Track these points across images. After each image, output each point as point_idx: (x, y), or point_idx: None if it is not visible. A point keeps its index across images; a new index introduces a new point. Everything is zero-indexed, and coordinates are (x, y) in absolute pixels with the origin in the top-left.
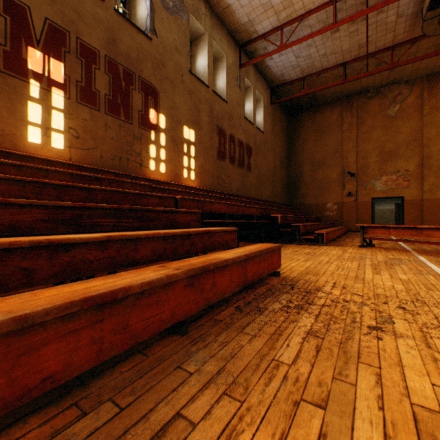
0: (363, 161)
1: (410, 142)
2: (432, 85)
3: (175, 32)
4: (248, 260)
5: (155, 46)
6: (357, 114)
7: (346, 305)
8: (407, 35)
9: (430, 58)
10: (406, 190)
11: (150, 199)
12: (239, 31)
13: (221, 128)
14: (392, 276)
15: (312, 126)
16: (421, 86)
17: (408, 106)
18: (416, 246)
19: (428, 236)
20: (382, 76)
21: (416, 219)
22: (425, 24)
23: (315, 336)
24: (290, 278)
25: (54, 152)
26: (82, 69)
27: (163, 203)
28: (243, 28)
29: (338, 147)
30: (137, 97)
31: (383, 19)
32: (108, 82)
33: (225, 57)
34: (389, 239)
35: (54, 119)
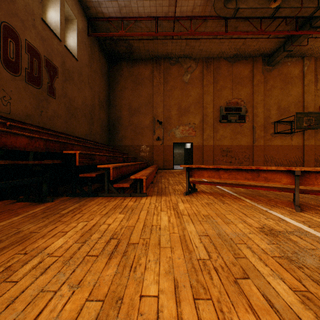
0: (168, 113)
1: (196, 103)
2: (208, 66)
3: None
4: None
5: None
6: (164, 74)
7: None
8: (201, 10)
9: (209, 43)
10: (194, 138)
11: None
12: None
13: None
14: None
15: (130, 76)
16: (202, 65)
17: (195, 77)
18: None
19: (267, 180)
20: (181, 47)
21: (200, 159)
22: None
23: None
24: None
25: None
26: None
27: None
28: None
29: (150, 99)
30: None
31: None
32: None
33: None
34: (218, 183)
35: None
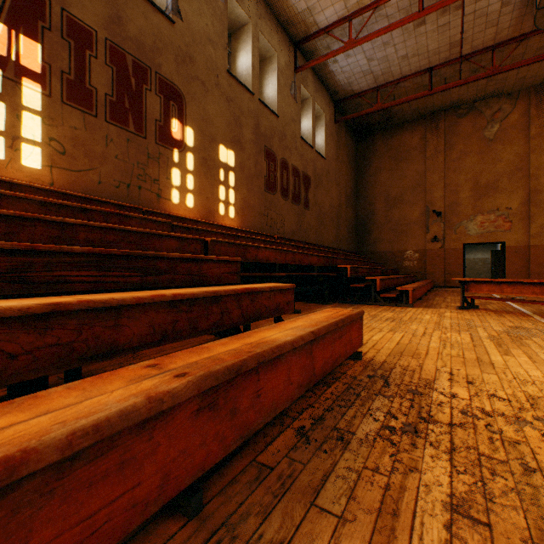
0: (452, 197)
1: (512, 172)
2: (541, 99)
3: (208, 16)
4: (316, 340)
5: (180, 32)
6: (445, 136)
7: (491, 423)
8: (513, 30)
9: (540, 63)
10: (508, 233)
11: (165, 242)
12: (294, 22)
13: (270, 151)
14: (533, 358)
15: (387, 151)
16: (528, 100)
17: (510, 126)
18: (534, 307)
19: None
20: (478, 87)
21: (521, 271)
22: (540, 14)
23: (469, 518)
24: (378, 362)
25: (26, 174)
26: (71, 55)
27: (185, 248)
28: (300, 18)
29: (420, 179)
30: (153, 101)
31: (484, 8)
32: (110, 77)
33: (275, 56)
34: (500, 299)
35: (26, 125)
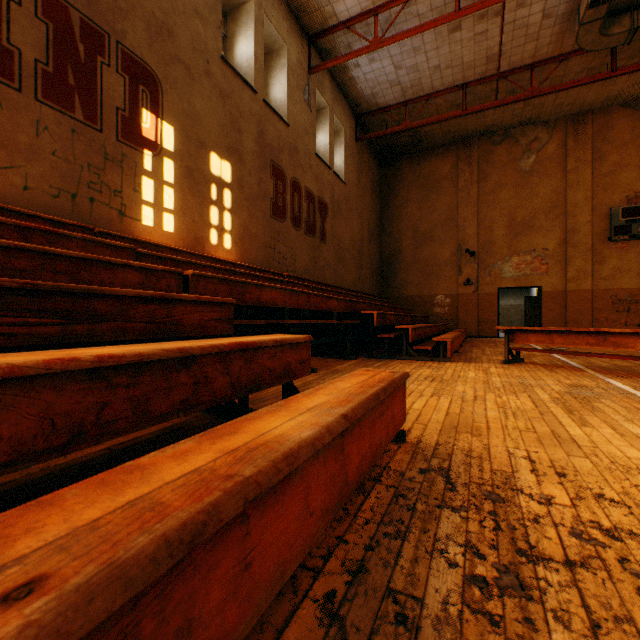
0: (486, 235)
1: (549, 209)
2: (578, 129)
3: None
4: (350, 427)
5: None
6: (479, 165)
7: (625, 555)
8: (553, 48)
9: (578, 89)
10: (545, 277)
11: (119, 274)
12: (308, 10)
13: (278, 167)
14: (617, 428)
15: (415, 180)
16: (565, 130)
17: (547, 158)
18: (582, 360)
19: (617, 345)
20: (514, 111)
21: (558, 319)
22: (583, 30)
23: None
24: (429, 445)
25: None
26: None
27: (153, 284)
28: (315, 5)
29: (452, 213)
30: (113, 80)
31: (524, 18)
32: (43, 37)
33: (284, 49)
34: (550, 350)
35: None
